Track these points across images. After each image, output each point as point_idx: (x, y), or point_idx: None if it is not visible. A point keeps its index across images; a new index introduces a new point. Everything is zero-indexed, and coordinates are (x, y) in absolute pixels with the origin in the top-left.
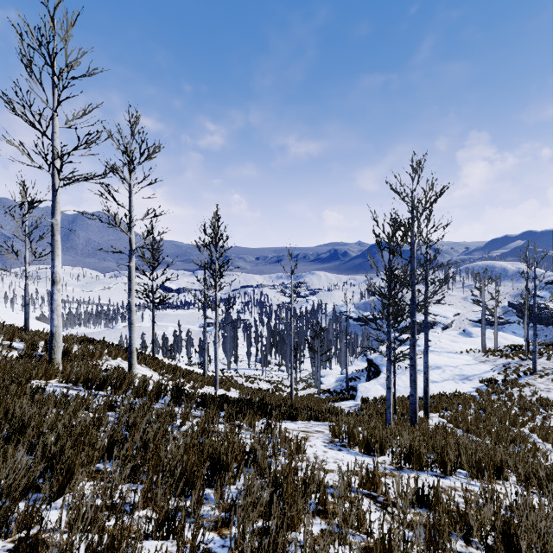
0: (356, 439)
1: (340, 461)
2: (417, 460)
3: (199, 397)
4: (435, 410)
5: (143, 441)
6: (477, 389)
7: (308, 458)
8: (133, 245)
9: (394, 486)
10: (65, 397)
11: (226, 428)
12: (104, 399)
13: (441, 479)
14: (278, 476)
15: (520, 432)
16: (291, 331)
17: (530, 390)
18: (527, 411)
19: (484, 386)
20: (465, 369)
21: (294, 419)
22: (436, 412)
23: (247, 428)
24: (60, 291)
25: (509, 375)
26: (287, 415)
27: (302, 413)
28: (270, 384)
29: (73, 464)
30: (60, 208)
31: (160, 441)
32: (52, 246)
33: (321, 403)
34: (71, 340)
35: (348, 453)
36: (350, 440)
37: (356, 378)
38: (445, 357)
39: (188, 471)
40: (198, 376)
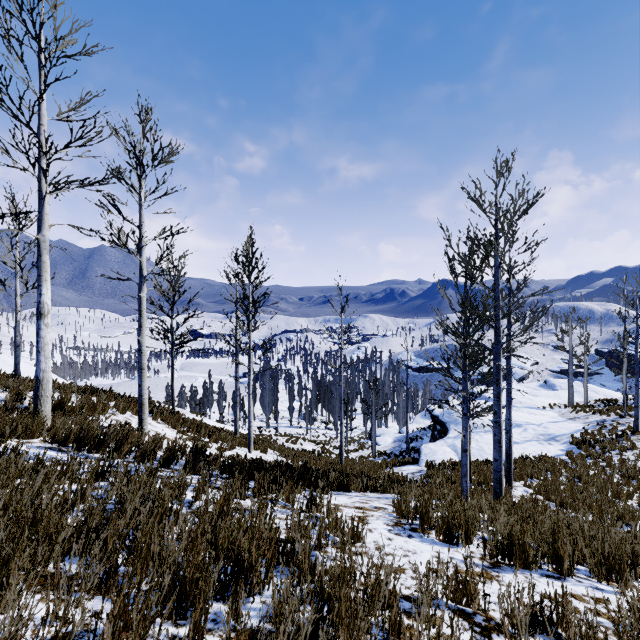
0: (431, 520)
1: (411, 555)
2: (521, 553)
3: (223, 461)
4: (518, 478)
5: (129, 529)
6: (567, 452)
7: (368, 549)
8: (144, 271)
9: (494, 594)
10: (41, 462)
11: (254, 505)
12: (92, 465)
13: (556, 583)
14: (326, 587)
15: (629, 506)
16: (341, 381)
17: (633, 454)
18: (631, 480)
19: (575, 448)
20: (551, 427)
21: (345, 490)
22: (520, 480)
23: (284, 503)
24: (49, 326)
25: (605, 435)
26: (336, 484)
27: (356, 482)
28: (316, 445)
29: (6, 570)
30: (48, 221)
31: (152, 530)
32: (38, 269)
33: (378, 468)
34: (69, 389)
35: (422, 540)
36: (423, 522)
37: (418, 437)
38: (525, 413)
39: (188, 579)
40: (227, 434)
